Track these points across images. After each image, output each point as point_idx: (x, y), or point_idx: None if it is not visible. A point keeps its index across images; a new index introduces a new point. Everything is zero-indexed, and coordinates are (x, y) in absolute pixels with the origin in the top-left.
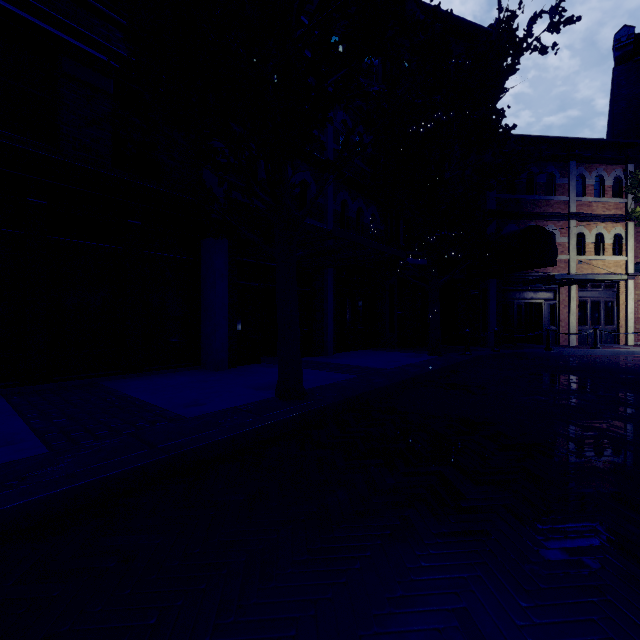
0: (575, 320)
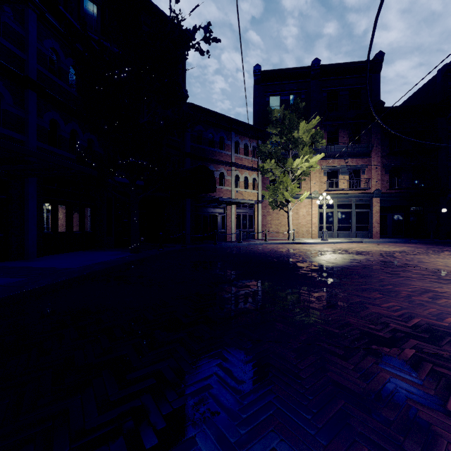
0: (234, 226)
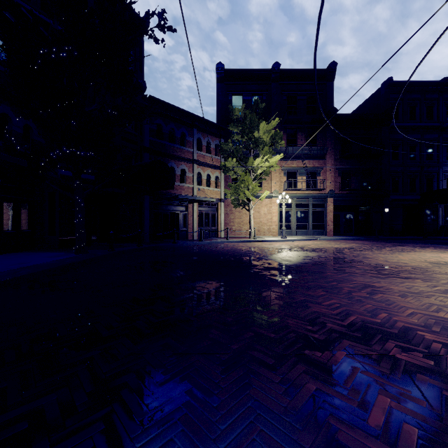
0: (196, 224)
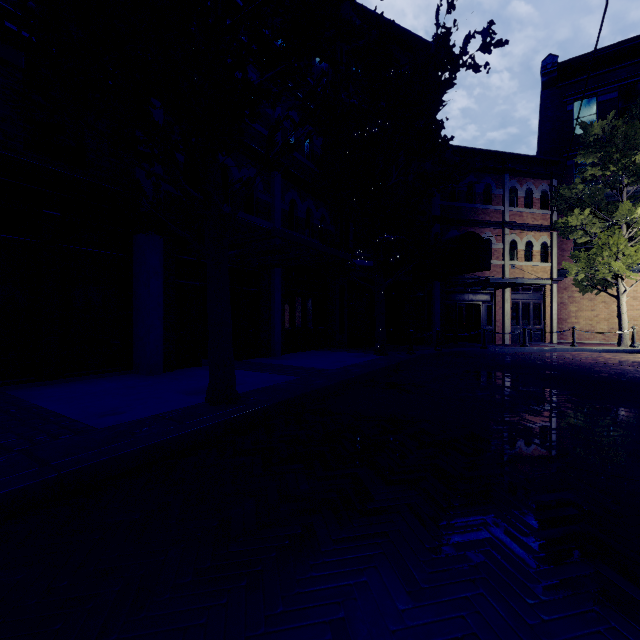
0: (509, 320)
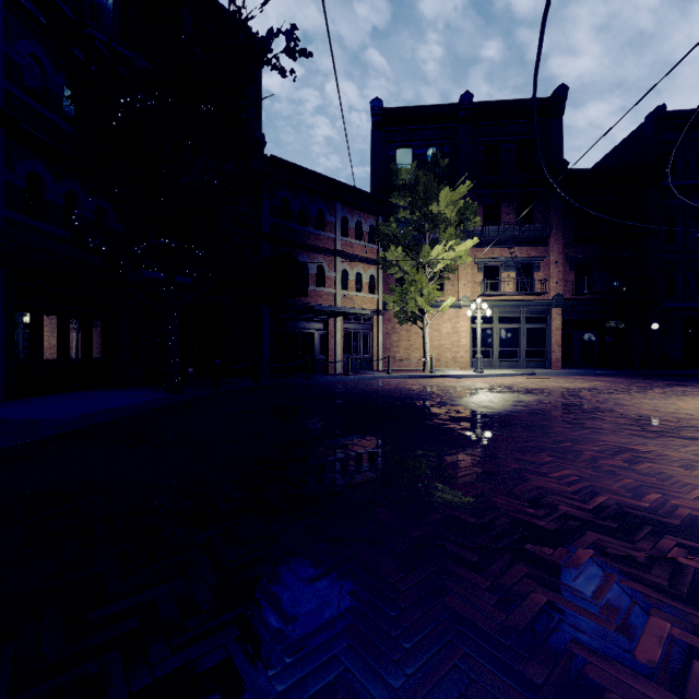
0: (340, 350)
